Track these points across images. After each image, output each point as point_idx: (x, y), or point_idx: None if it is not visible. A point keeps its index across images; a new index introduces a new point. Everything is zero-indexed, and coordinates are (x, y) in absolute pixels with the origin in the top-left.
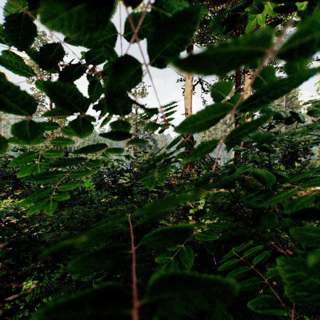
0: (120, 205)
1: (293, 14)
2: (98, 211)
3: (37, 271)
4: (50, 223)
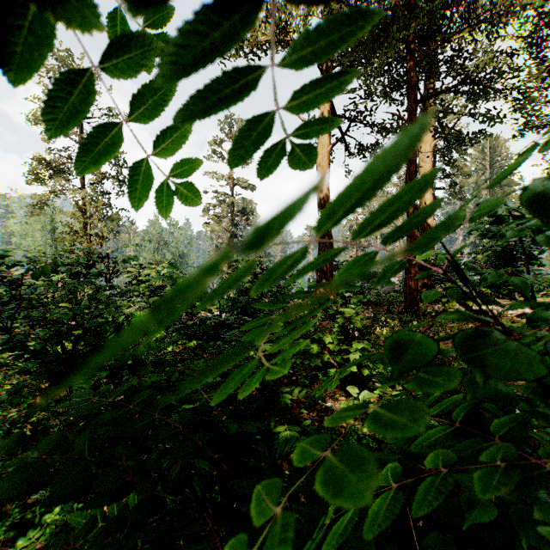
0: (199, 361)
1: (506, 21)
2: (147, 383)
3: (20, 507)
4: (66, 396)
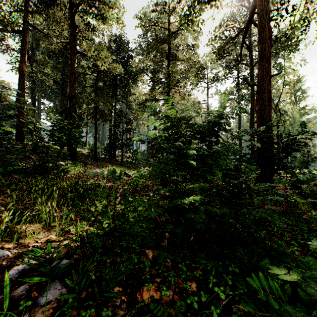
0: None
1: None
2: None
3: None
4: None
